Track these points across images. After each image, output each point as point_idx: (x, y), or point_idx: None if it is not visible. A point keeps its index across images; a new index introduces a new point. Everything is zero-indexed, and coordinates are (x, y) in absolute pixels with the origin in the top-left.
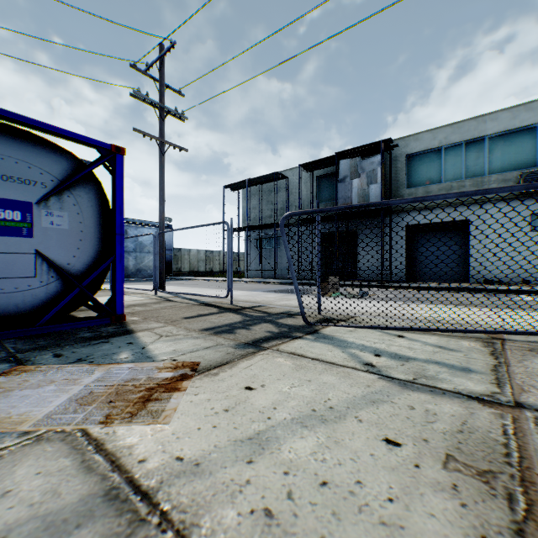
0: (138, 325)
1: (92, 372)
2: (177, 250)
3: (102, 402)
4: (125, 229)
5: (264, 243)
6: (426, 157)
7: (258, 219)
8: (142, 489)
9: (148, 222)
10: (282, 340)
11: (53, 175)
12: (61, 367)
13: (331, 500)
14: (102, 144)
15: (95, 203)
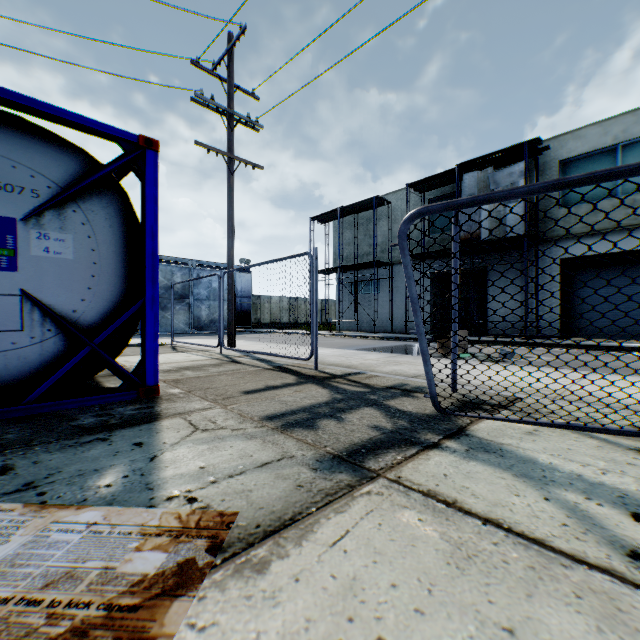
0: (172, 404)
1: (15, 531)
2: (256, 297)
3: None
4: (197, 274)
5: (360, 287)
6: (592, 162)
7: (353, 258)
8: None
9: (223, 265)
10: (403, 450)
11: (50, 179)
12: None
13: None
14: (125, 134)
15: (116, 222)
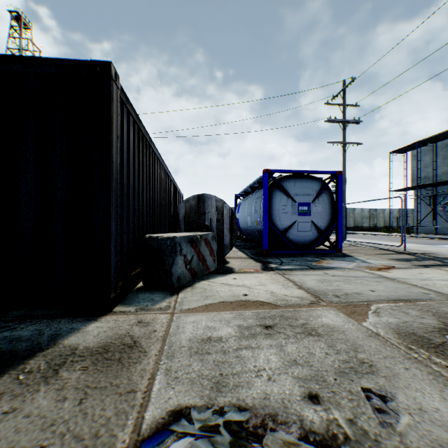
0: (351, 254)
1: (351, 263)
2: None
3: (364, 268)
4: None
5: (438, 199)
6: None
7: (430, 177)
8: (390, 278)
9: None
10: (442, 266)
11: (315, 190)
12: (338, 261)
13: (446, 286)
14: (333, 172)
15: (329, 198)
